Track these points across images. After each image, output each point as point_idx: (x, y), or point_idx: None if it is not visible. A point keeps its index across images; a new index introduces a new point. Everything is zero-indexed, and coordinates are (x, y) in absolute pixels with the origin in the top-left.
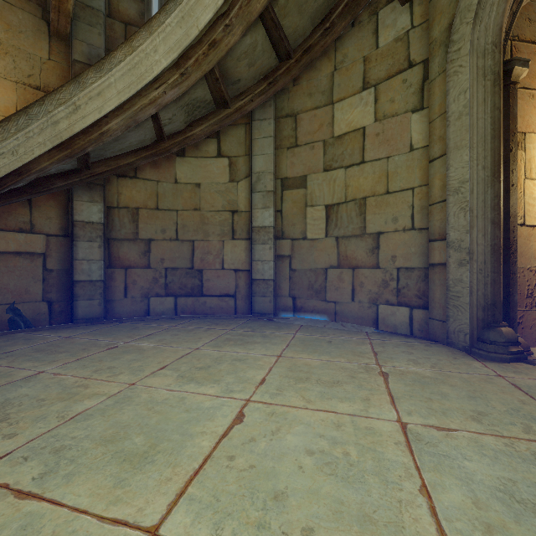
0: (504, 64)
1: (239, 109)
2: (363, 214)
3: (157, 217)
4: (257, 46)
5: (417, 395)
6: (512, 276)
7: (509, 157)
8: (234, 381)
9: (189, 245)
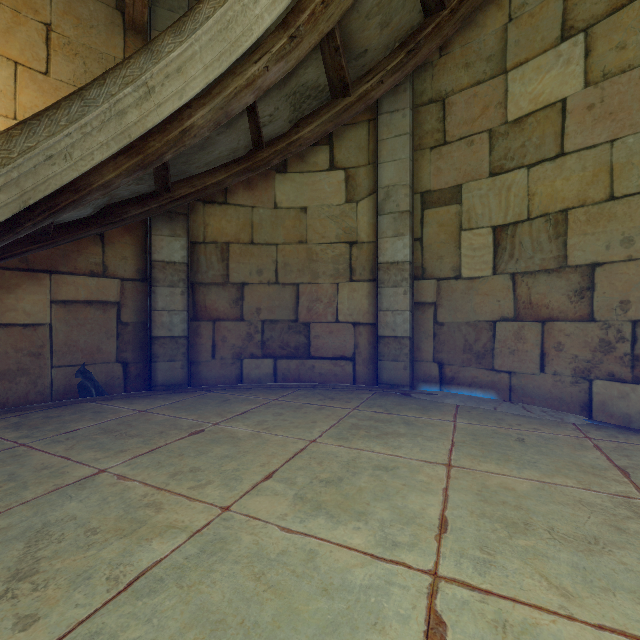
0: None
1: (362, 96)
2: (561, 237)
3: (252, 254)
4: None
5: None
6: None
7: None
8: (392, 518)
9: (292, 290)
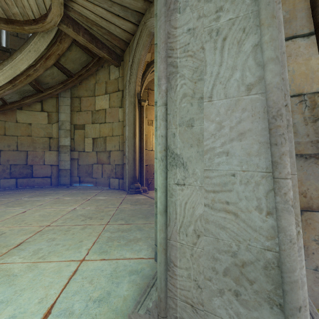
0: (139, 100)
1: (50, 93)
2: (105, 143)
3: (5, 139)
4: (54, 73)
5: (90, 203)
6: (142, 167)
7: (141, 129)
8: (29, 205)
9: (25, 153)
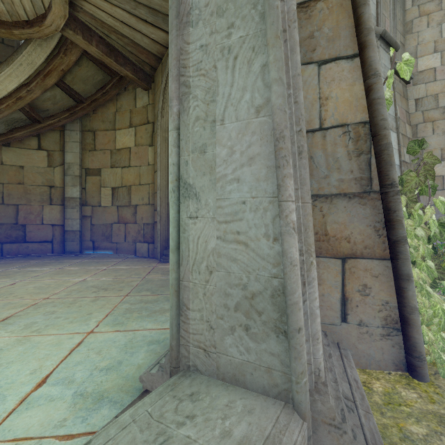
0: None
1: (50, 124)
2: (130, 194)
3: None
4: (57, 96)
5: (106, 273)
6: None
7: None
8: (21, 277)
9: (14, 208)
